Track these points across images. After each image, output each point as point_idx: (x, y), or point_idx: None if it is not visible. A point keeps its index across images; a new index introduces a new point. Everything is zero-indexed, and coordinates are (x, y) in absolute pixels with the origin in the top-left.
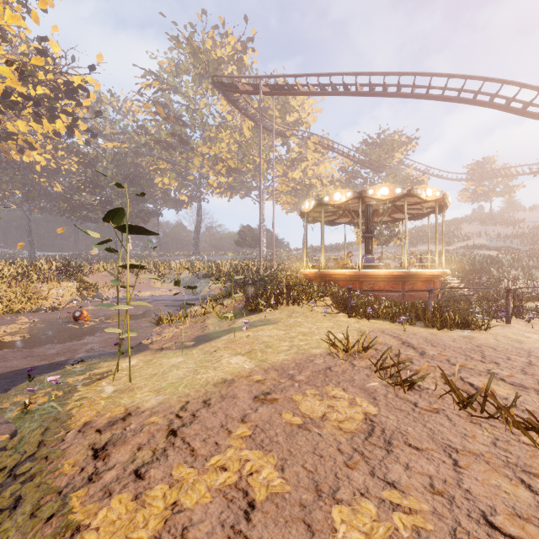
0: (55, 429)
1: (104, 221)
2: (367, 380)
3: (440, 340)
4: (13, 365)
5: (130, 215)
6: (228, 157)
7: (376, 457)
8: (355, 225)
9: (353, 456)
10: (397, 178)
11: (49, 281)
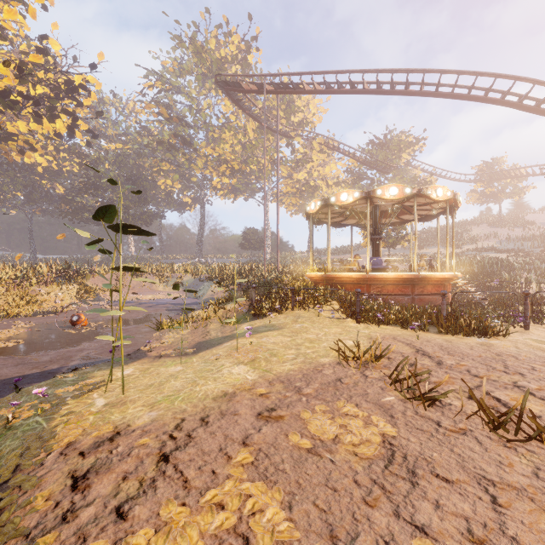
0: (35, 450)
1: (93, 219)
2: (382, 394)
3: (457, 348)
4: (2, 374)
5: (132, 217)
6: (232, 159)
7: (399, 492)
8: (362, 227)
9: (372, 490)
10: (404, 179)
11: (48, 284)
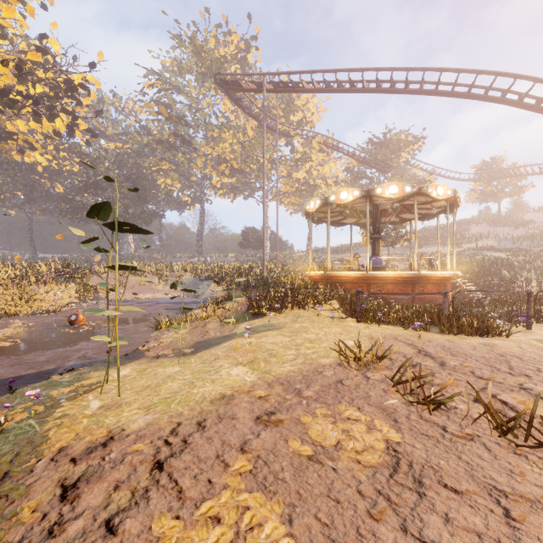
0: (25, 455)
1: (88, 216)
2: (384, 396)
3: (460, 348)
4: None
5: (132, 216)
6: (231, 158)
7: (406, 504)
8: (362, 225)
9: (377, 502)
10: (403, 178)
11: (47, 283)
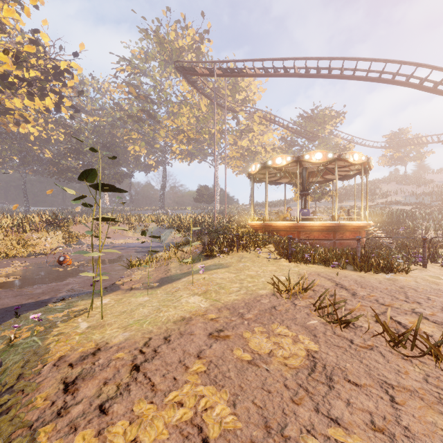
0: (33, 362)
1: (78, 179)
2: (307, 318)
3: (368, 282)
4: (4, 303)
5: (107, 176)
6: (188, 129)
7: (319, 393)
8: (294, 184)
9: (298, 392)
10: (327, 145)
11: (39, 231)
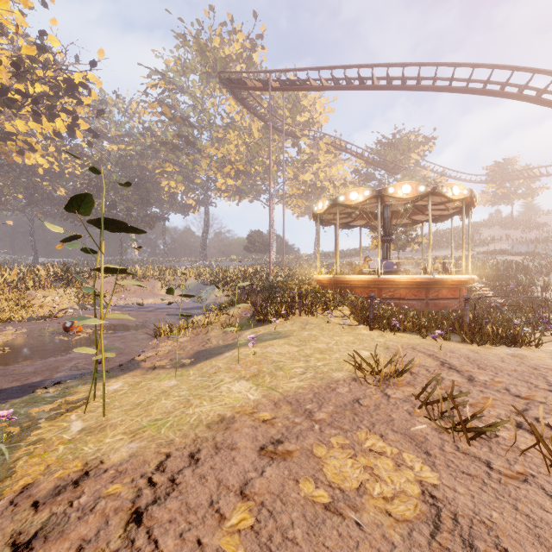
0: None
1: (66, 211)
2: (410, 420)
3: (487, 360)
4: None
5: (135, 219)
6: (237, 159)
7: None
8: (372, 228)
9: None
10: (413, 179)
11: (45, 288)
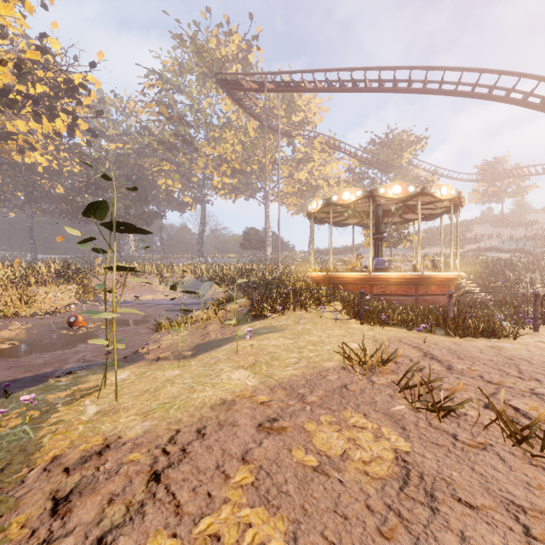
0: (17, 464)
1: (84, 215)
2: (391, 402)
3: (466, 351)
4: None
5: (132, 217)
6: (233, 158)
7: (418, 520)
8: (364, 226)
9: (387, 518)
10: (405, 178)
11: (47, 285)
